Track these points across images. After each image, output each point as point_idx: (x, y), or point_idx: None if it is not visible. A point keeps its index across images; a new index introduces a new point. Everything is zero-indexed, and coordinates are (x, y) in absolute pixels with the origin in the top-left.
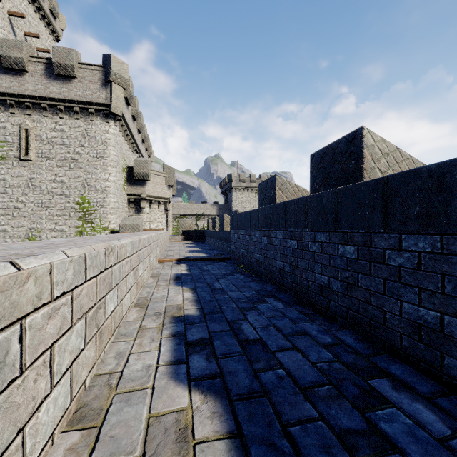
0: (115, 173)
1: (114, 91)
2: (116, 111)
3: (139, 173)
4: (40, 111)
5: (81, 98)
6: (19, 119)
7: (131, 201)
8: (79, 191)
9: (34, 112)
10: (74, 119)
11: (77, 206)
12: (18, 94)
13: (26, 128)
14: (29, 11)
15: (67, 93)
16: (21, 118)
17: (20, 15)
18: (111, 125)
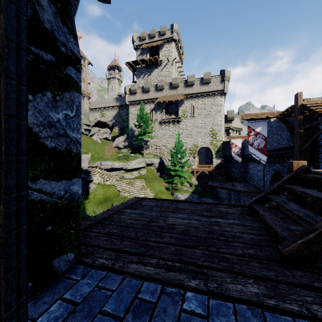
0: (224, 118)
1: (225, 84)
2: (225, 92)
3: (229, 117)
4: (197, 98)
5: (212, 90)
6: (191, 102)
7: (225, 130)
8: (211, 126)
9: (195, 99)
10: (209, 98)
11: (210, 132)
12: (191, 93)
13: (193, 105)
14: (177, 57)
15: (207, 89)
16: (191, 102)
17: (179, 62)
18: (223, 98)
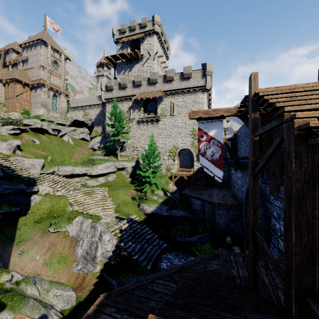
0: None
1: (207, 79)
2: (207, 88)
3: None
4: (177, 95)
5: (193, 86)
6: (170, 100)
7: None
8: (192, 126)
9: (175, 96)
10: (190, 95)
11: (191, 132)
12: (171, 90)
13: (173, 102)
14: (161, 52)
15: (188, 85)
16: (171, 99)
17: (161, 56)
18: (205, 94)
